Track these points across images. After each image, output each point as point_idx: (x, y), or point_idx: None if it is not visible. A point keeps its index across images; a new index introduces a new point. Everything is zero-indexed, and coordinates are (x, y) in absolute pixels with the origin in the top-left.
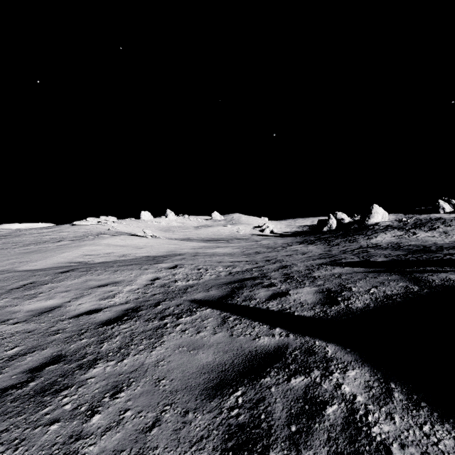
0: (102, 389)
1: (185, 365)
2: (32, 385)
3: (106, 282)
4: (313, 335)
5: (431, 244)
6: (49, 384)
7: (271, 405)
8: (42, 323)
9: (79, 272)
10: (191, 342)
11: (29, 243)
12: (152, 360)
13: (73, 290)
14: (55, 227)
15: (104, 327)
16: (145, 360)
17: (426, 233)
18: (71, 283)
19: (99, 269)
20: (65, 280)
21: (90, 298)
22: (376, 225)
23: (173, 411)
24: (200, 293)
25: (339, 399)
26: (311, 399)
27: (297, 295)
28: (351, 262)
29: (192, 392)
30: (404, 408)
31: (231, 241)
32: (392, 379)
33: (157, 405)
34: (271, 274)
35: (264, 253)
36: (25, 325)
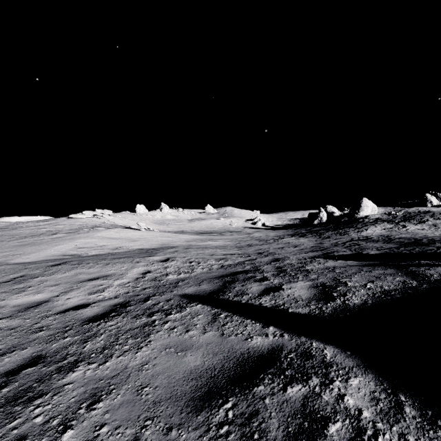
0: (78, 398)
1: (172, 369)
2: (4, 392)
3: (97, 276)
4: (309, 336)
5: (422, 237)
6: (22, 391)
7: (266, 421)
8: (27, 319)
9: (71, 265)
10: (179, 342)
11: (25, 236)
12: (136, 363)
13: (63, 284)
14: (52, 220)
15: (89, 324)
16: (129, 362)
17: (416, 226)
18: (61, 276)
19: (91, 262)
20: (56, 273)
21: (79, 293)
22: (366, 218)
23: (155, 428)
24: (191, 287)
25: (342, 414)
26: (310, 413)
27: (291, 290)
28: (344, 255)
29: (177, 403)
30: (419, 427)
31: (224, 234)
32: (400, 390)
33: (137, 419)
34: (263, 267)
35: (256, 246)
36: (10, 321)
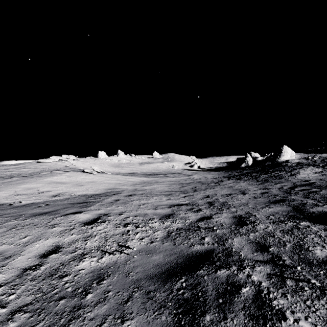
0: None
1: None
2: None
3: None
4: None
5: None
6: None
7: None
8: None
9: None
10: None
11: None
12: None
13: None
14: (22, 164)
15: None
16: None
17: None
18: None
19: None
20: None
21: None
22: (287, 162)
23: None
24: None
25: None
26: None
27: None
28: None
29: None
30: None
31: (167, 175)
32: None
33: None
34: (233, 242)
35: (201, 190)
36: None
